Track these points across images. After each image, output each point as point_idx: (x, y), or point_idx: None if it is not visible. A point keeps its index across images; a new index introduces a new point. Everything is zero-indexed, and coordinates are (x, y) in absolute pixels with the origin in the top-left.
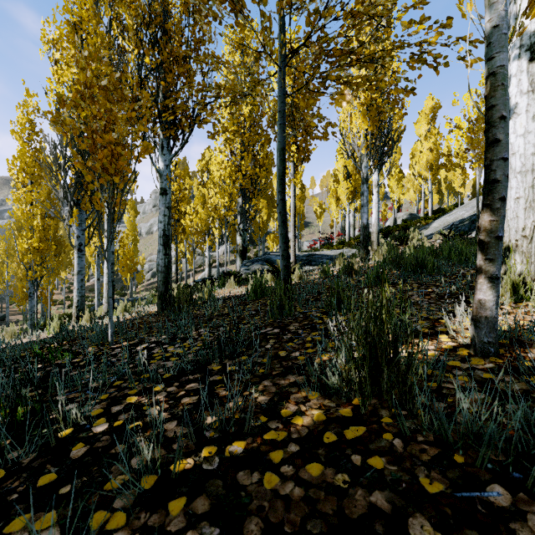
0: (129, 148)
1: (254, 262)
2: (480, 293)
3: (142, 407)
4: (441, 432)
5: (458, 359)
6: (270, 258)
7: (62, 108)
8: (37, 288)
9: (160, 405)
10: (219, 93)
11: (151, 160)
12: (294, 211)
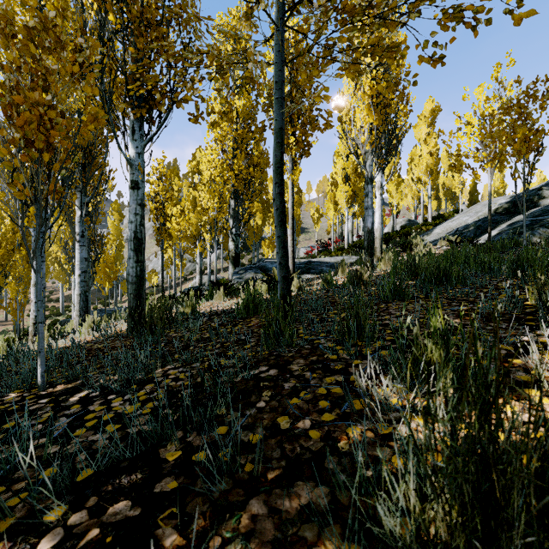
0: (104, 140)
1: (247, 270)
2: None
3: None
4: None
5: None
6: (265, 266)
7: None
8: None
9: None
10: (201, 61)
11: (118, 145)
12: (292, 212)
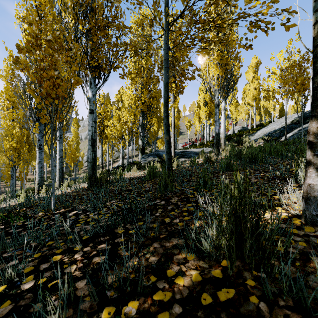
0: None
1: (149, 156)
2: (309, 179)
3: (63, 265)
4: (298, 296)
5: (294, 226)
6: (159, 153)
7: (19, 53)
8: (15, 172)
9: (76, 264)
10: (126, 48)
11: (83, 91)
12: (174, 124)
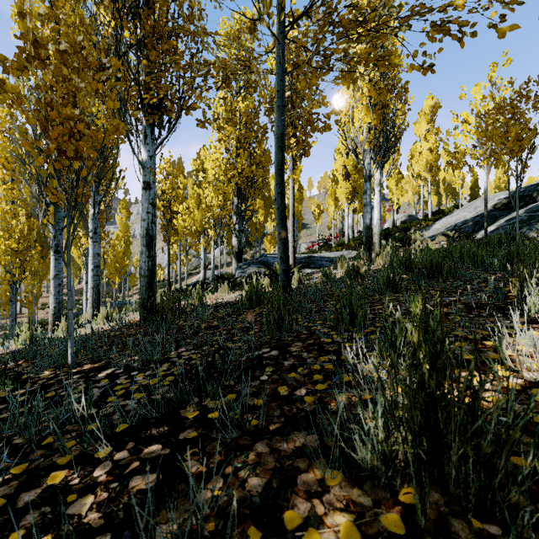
0: (115, 142)
1: (250, 265)
2: None
3: (66, 496)
4: None
5: (538, 408)
6: (267, 260)
7: (6, 73)
8: (15, 293)
9: (95, 493)
10: (208, 71)
11: (132, 149)
12: (293, 209)
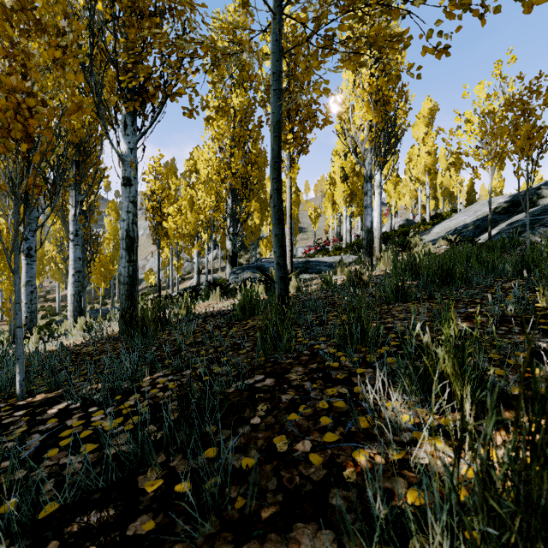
0: (99, 137)
1: (245, 270)
2: None
3: None
4: None
5: None
6: (262, 265)
7: None
8: None
9: None
10: (195, 51)
11: (109, 140)
12: (290, 210)
